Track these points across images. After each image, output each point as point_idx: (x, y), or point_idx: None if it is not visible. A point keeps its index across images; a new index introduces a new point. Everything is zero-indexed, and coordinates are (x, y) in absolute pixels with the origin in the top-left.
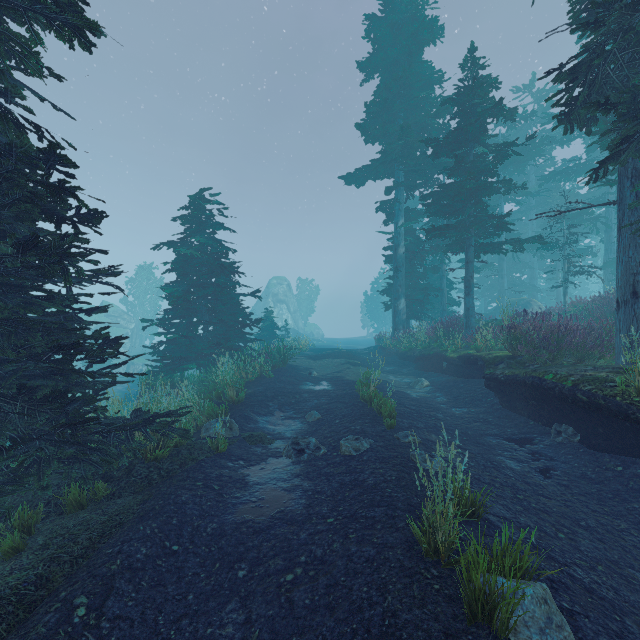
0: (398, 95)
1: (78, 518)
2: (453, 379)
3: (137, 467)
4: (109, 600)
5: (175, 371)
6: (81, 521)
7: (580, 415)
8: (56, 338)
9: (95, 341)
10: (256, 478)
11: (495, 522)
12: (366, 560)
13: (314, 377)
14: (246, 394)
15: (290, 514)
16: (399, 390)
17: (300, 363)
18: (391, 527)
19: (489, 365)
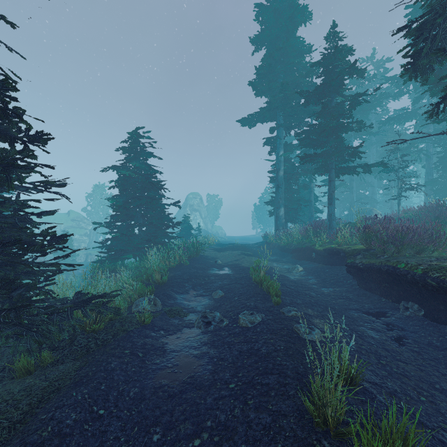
0: (279, 61)
1: (24, 384)
2: (320, 266)
3: (78, 338)
4: None
5: (117, 260)
6: (26, 387)
7: (425, 295)
8: (9, 235)
9: (44, 238)
10: (173, 346)
11: (369, 388)
12: (263, 427)
13: (219, 264)
14: (168, 277)
15: (199, 379)
16: (281, 274)
17: (209, 254)
18: (283, 394)
19: (349, 256)
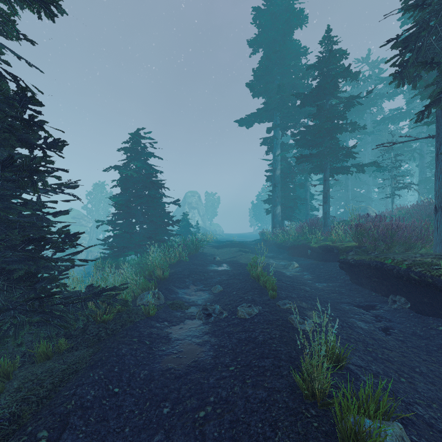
0: (276, 64)
1: (45, 367)
2: (315, 262)
3: (90, 327)
4: (65, 433)
5: (119, 257)
6: (47, 369)
7: (411, 289)
8: (29, 233)
9: (59, 236)
10: (177, 335)
11: (354, 370)
12: (260, 401)
13: (217, 261)
14: (169, 273)
15: (202, 363)
16: (277, 270)
17: (207, 251)
18: (277, 374)
19: (342, 252)
